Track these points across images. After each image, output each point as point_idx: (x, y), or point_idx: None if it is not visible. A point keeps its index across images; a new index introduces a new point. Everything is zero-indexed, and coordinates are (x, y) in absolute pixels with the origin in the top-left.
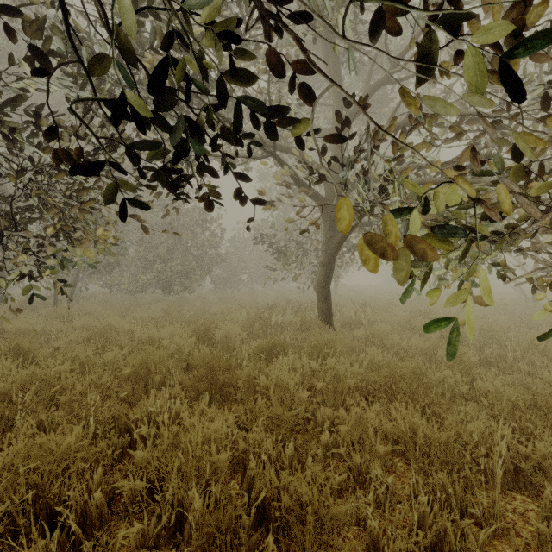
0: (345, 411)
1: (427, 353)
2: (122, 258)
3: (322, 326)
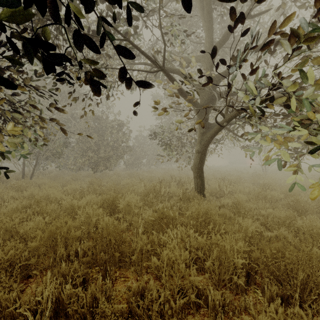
0: (230, 285)
1: (285, 221)
2: (69, 149)
3: (198, 196)
